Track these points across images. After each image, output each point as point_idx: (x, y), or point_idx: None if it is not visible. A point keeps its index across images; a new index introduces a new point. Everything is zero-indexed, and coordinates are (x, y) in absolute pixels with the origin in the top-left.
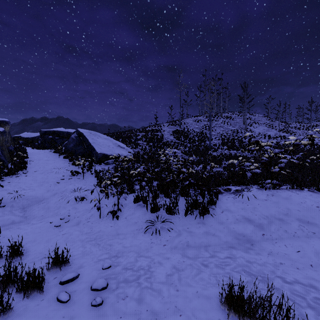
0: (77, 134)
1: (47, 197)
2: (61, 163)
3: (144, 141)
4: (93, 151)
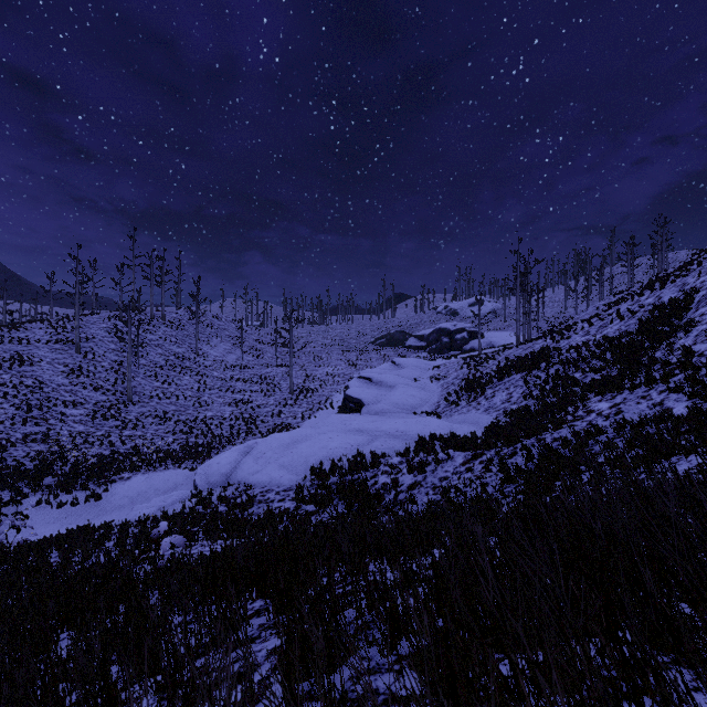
0: None
1: None
2: None
3: None
4: None
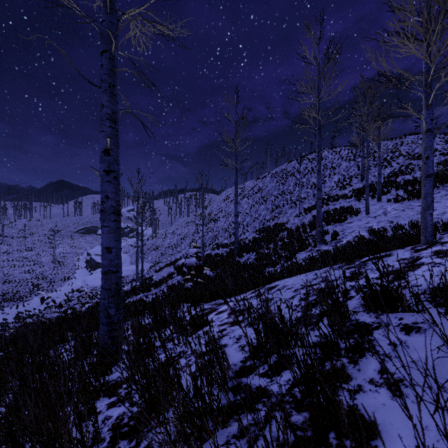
0: None
1: None
2: None
3: None
4: None
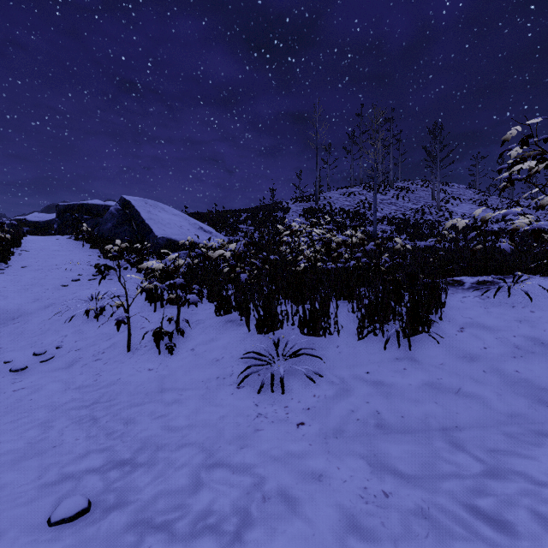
0: (120, 206)
1: (30, 312)
2: (83, 256)
3: (251, 224)
4: (149, 235)
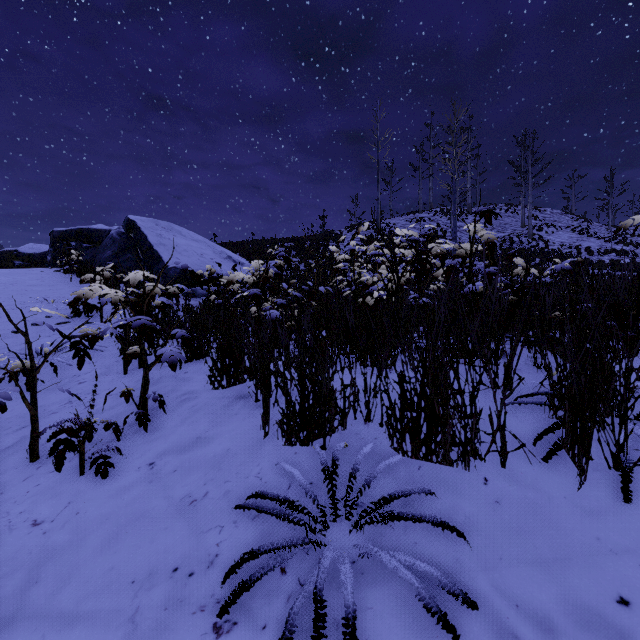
0: (124, 228)
1: None
2: (65, 292)
3: (295, 255)
4: (158, 265)
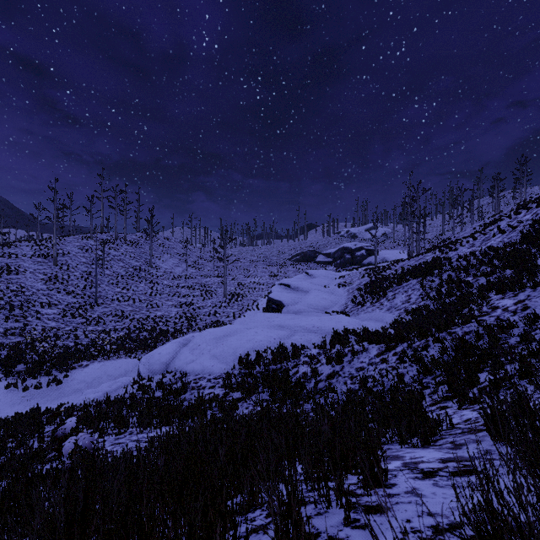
0: None
1: None
2: None
3: None
4: None
